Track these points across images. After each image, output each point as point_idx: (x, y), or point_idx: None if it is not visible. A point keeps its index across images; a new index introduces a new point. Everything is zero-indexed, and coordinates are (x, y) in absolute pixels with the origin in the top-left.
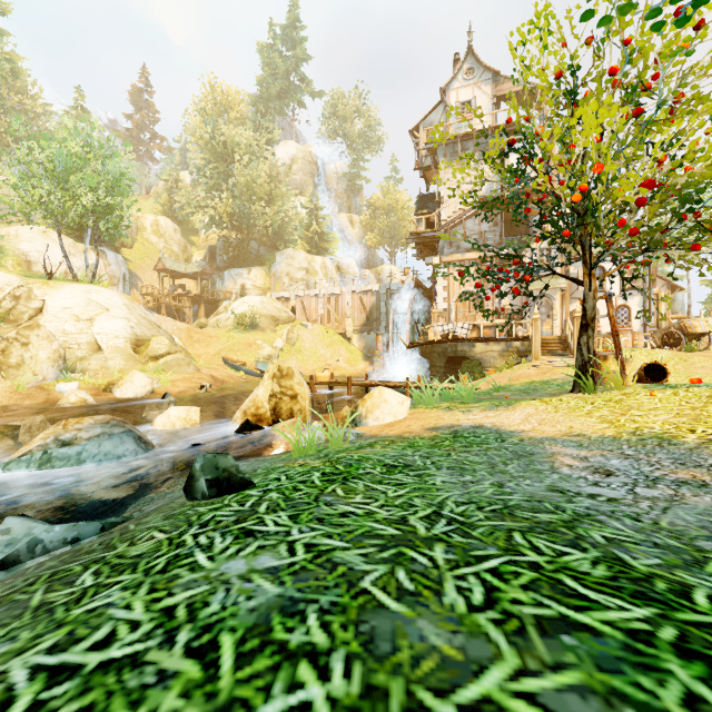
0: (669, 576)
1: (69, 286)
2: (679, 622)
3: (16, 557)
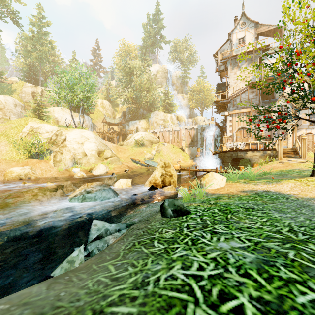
0: None
1: (74, 130)
2: None
3: (102, 235)
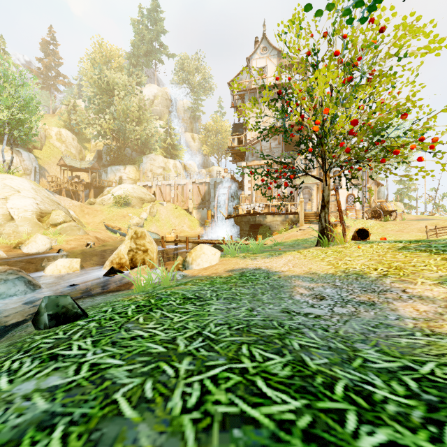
0: (327, 372)
1: None
2: (316, 410)
3: None
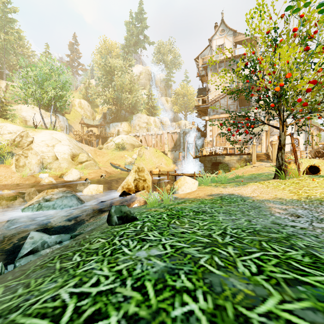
0: None
1: (44, 131)
2: None
3: (36, 249)
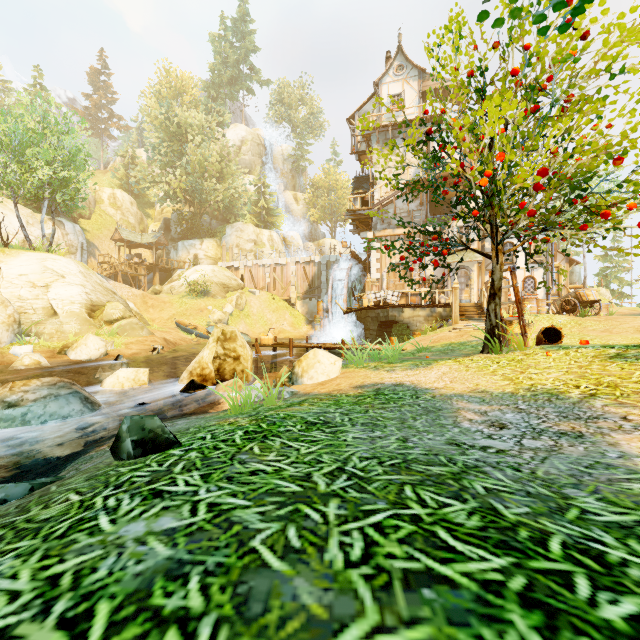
0: (533, 524)
1: (25, 254)
2: (530, 570)
3: None
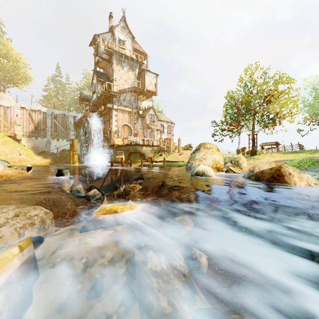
0: None
1: None
2: None
3: None
